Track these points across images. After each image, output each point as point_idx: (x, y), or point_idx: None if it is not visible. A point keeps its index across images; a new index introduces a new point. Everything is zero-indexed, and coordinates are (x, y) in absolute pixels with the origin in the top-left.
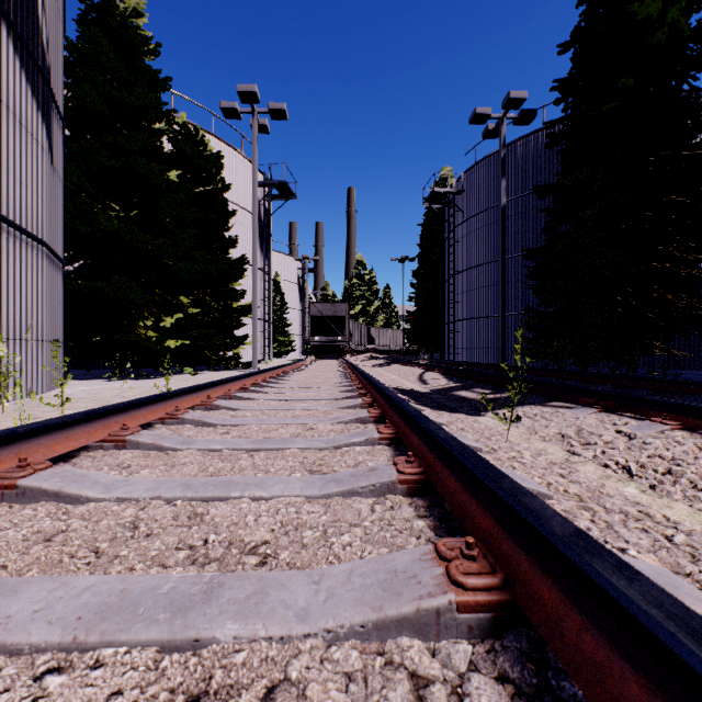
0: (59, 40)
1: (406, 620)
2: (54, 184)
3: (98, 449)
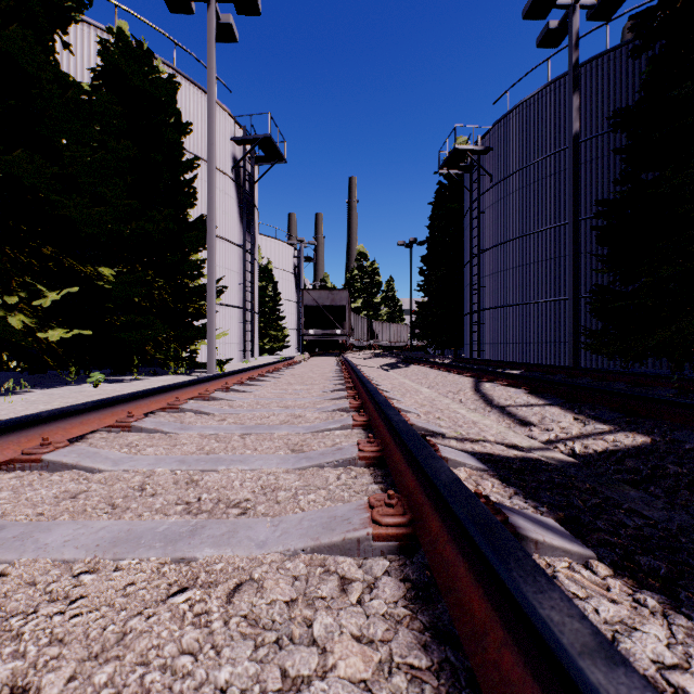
0: None
1: None
2: None
3: None
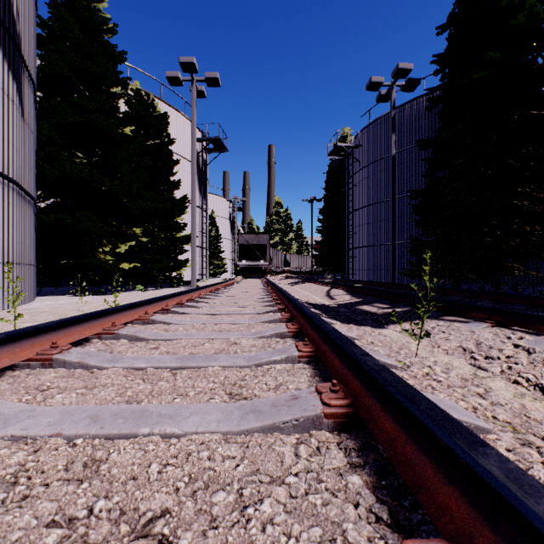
0: (30, 14)
1: None
2: (24, 134)
3: (25, 367)
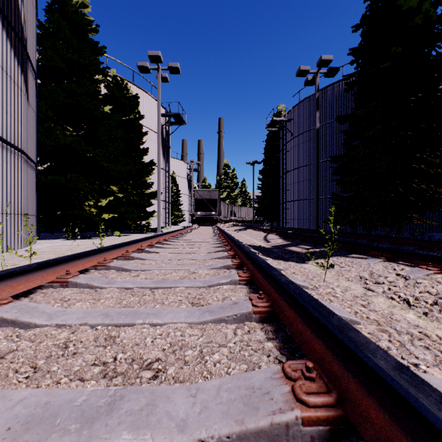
0: (33, 21)
1: (262, 432)
2: (29, 114)
3: (49, 287)
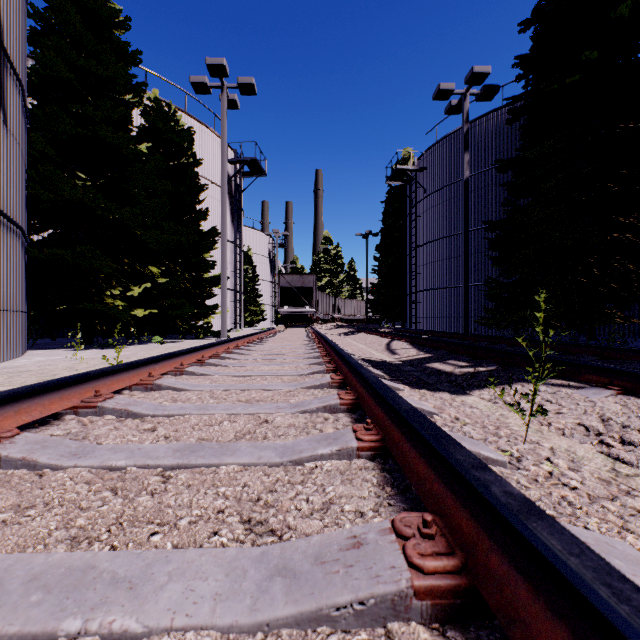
0: None
1: None
2: (8, 146)
3: None
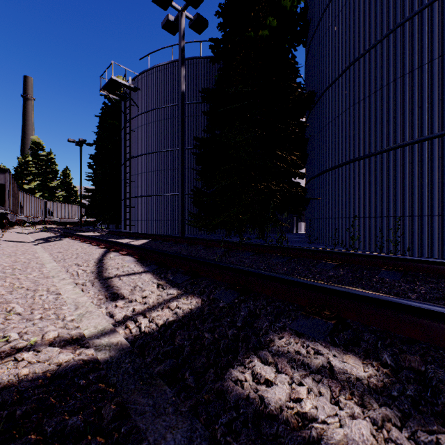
0: None
1: None
2: None
3: None
